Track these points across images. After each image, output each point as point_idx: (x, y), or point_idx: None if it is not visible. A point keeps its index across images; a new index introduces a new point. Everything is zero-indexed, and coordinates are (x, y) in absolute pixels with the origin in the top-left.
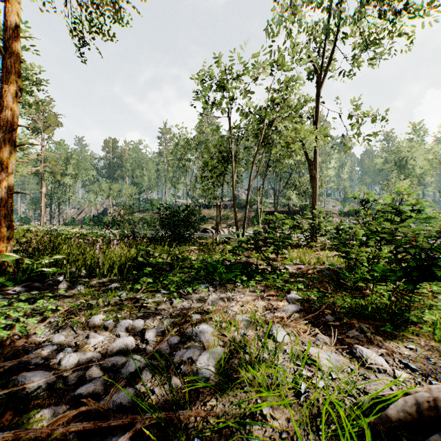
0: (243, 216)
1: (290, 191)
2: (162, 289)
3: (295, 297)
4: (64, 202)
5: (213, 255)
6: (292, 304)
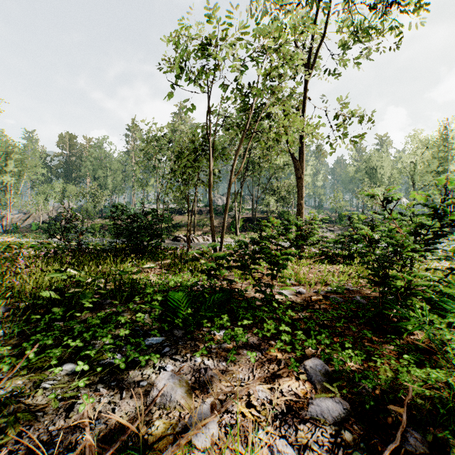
0: (219, 222)
1: (269, 197)
2: (57, 370)
3: (321, 367)
4: (4, 205)
5: (179, 276)
6: (327, 399)
